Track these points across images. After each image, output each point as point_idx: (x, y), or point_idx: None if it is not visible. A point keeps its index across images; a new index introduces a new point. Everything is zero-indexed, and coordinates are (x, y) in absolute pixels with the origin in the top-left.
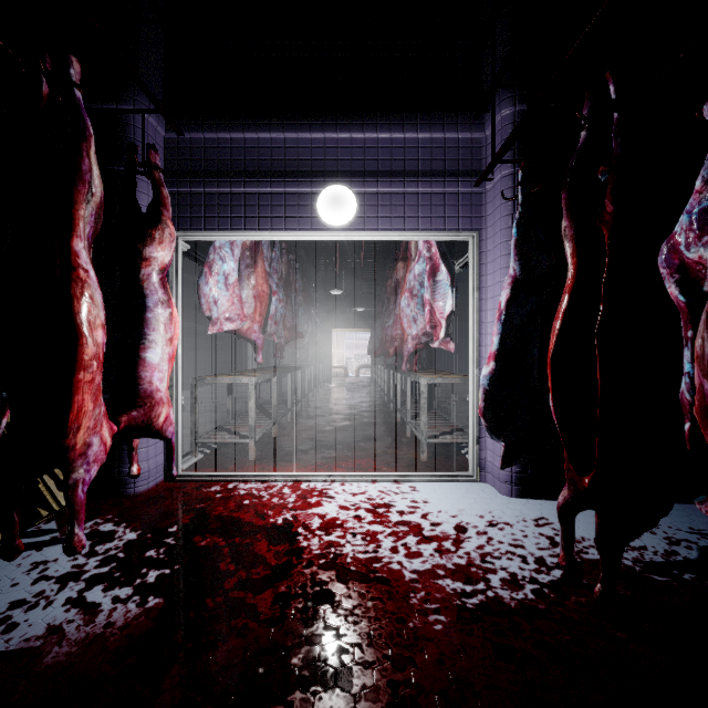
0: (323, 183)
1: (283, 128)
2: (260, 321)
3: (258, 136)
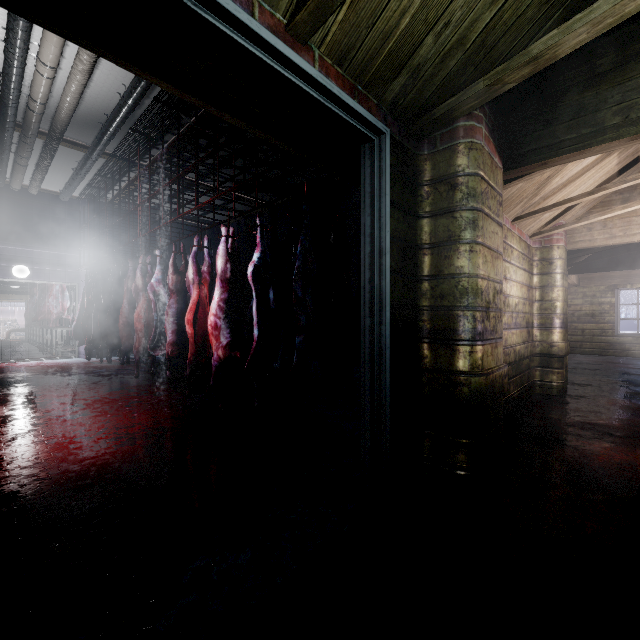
0: (15, 263)
1: None
2: None
3: None
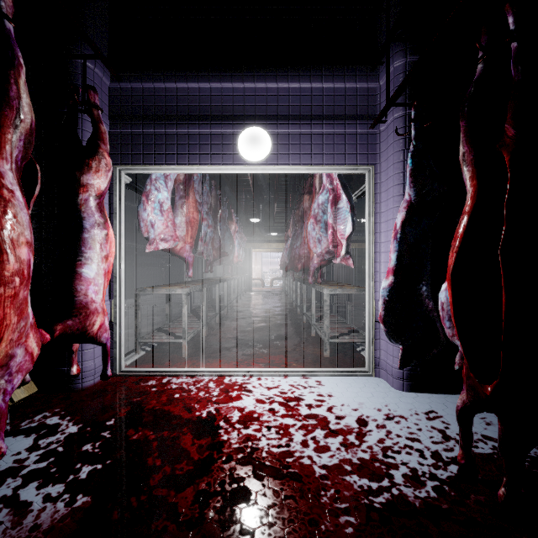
0: (243, 125)
1: (209, 79)
2: (192, 242)
3: (188, 86)
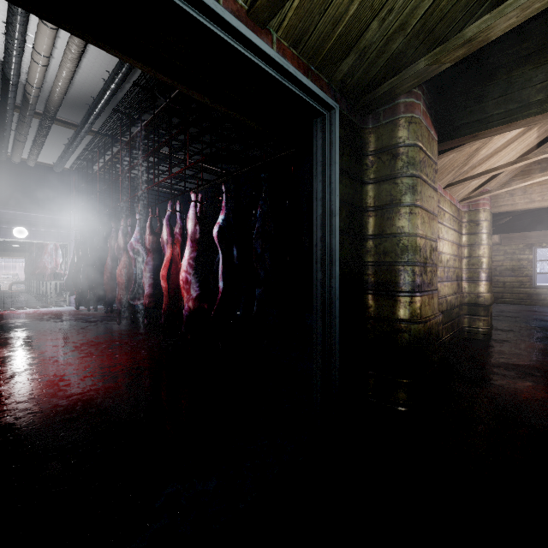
0: (16, 225)
1: None
2: None
3: None
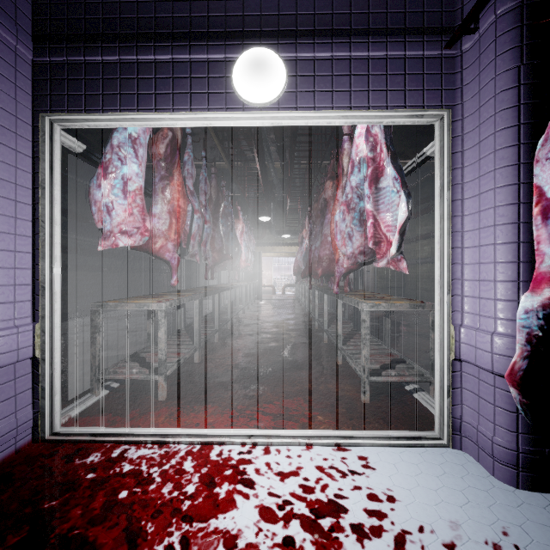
0: (241, 46)
1: None
2: (178, 238)
3: None
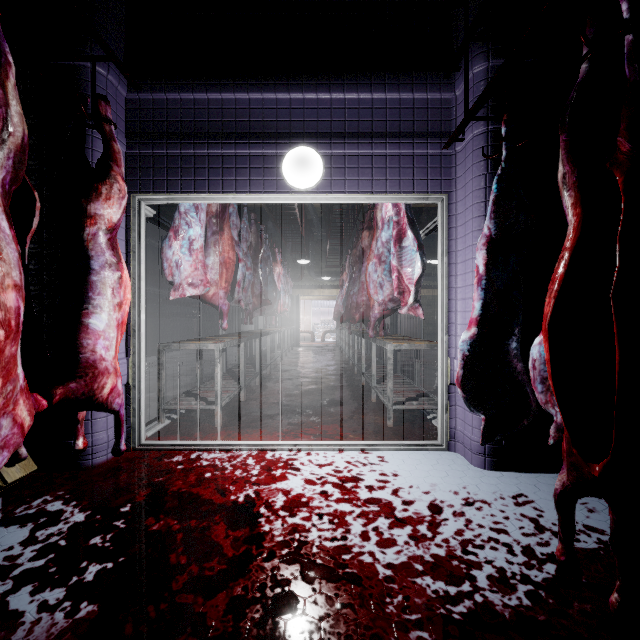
0: (289, 144)
1: (248, 89)
2: (227, 287)
3: (222, 97)
